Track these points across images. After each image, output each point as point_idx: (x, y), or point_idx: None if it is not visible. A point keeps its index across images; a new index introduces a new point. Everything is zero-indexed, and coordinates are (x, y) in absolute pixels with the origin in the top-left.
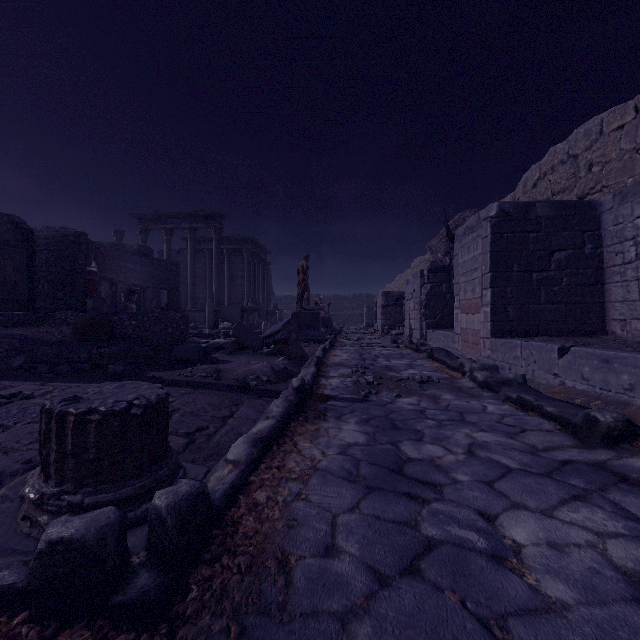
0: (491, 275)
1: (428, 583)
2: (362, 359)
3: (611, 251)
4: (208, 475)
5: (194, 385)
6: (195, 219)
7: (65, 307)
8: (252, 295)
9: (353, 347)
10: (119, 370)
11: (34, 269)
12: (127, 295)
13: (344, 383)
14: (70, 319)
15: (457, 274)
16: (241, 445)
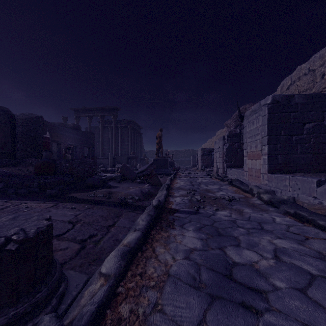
0: (268, 137)
1: None
2: (192, 185)
3: None
4: (84, 288)
5: (94, 202)
6: (103, 111)
7: (31, 156)
8: (133, 150)
9: (186, 178)
10: (52, 192)
11: (15, 136)
12: (66, 150)
13: (183, 200)
14: (34, 163)
15: (245, 137)
16: (112, 259)
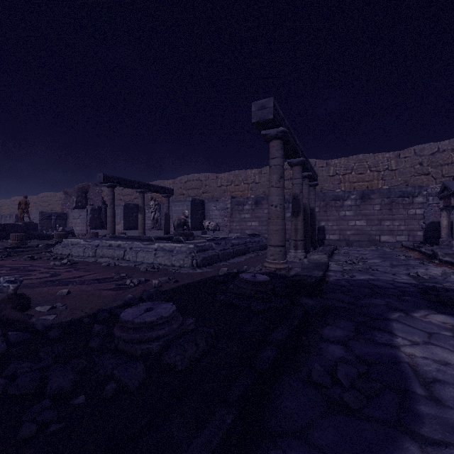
0: (123, 217)
1: None
2: None
3: None
4: None
5: None
6: None
7: None
8: None
9: None
10: None
11: None
12: None
13: None
14: None
15: None
16: None
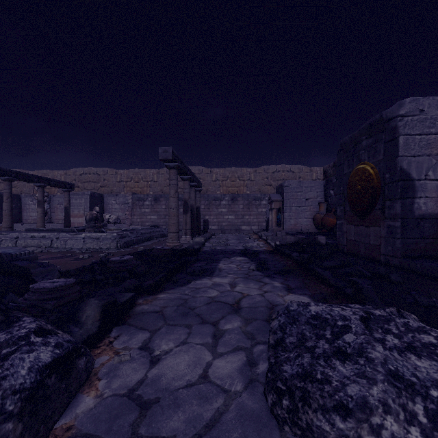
0: None
1: None
2: None
3: (24, 206)
4: None
5: None
6: None
7: None
8: None
9: None
10: None
11: None
12: None
13: None
14: None
15: None
16: None
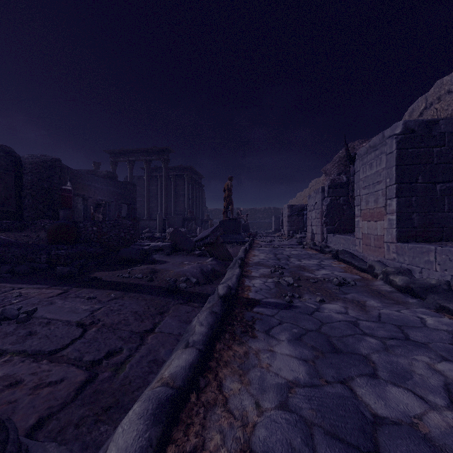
0: (396, 186)
1: None
2: (277, 259)
3: None
4: None
5: (127, 287)
6: (150, 153)
7: (44, 216)
8: (191, 208)
9: (267, 248)
10: (65, 271)
11: (22, 187)
12: (95, 208)
13: (266, 284)
14: (47, 226)
15: (358, 188)
16: (134, 424)
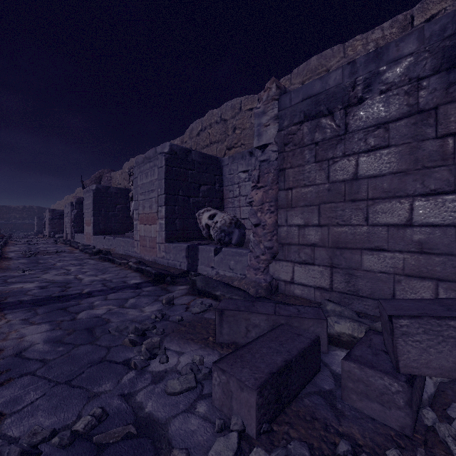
0: (93, 212)
1: (37, 267)
2: (29, 249)
3: None
4: None
5: None
6: None
7: None
8: None
9: (23, 245)
10: None
11: None
12: None
13: (18, 255)
14: None
15: (85, 208)
16: None
